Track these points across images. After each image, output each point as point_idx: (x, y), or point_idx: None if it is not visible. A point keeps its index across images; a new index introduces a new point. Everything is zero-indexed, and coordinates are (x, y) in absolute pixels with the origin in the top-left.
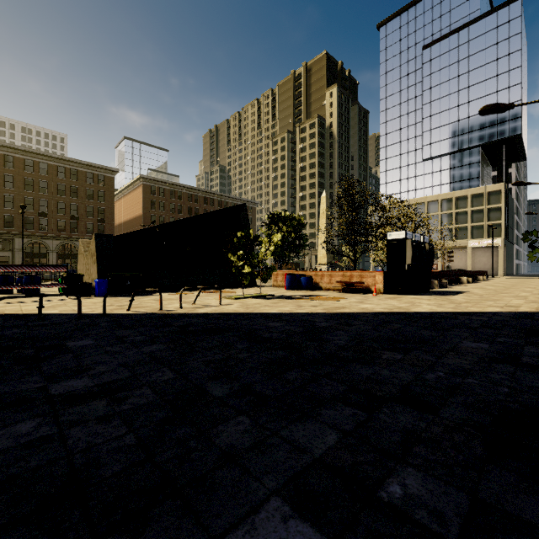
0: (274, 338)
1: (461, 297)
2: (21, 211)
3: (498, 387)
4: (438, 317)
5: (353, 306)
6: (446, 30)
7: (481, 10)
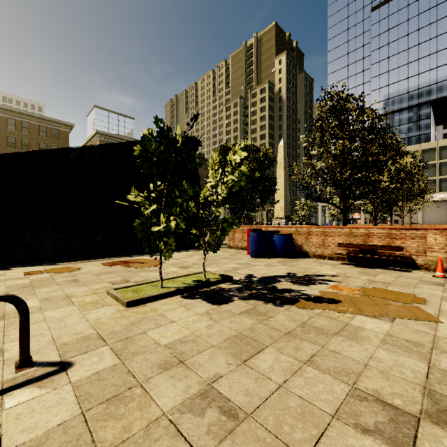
0: None
1: None
2: None
3: None
4: None
5: None
6: None
7: None
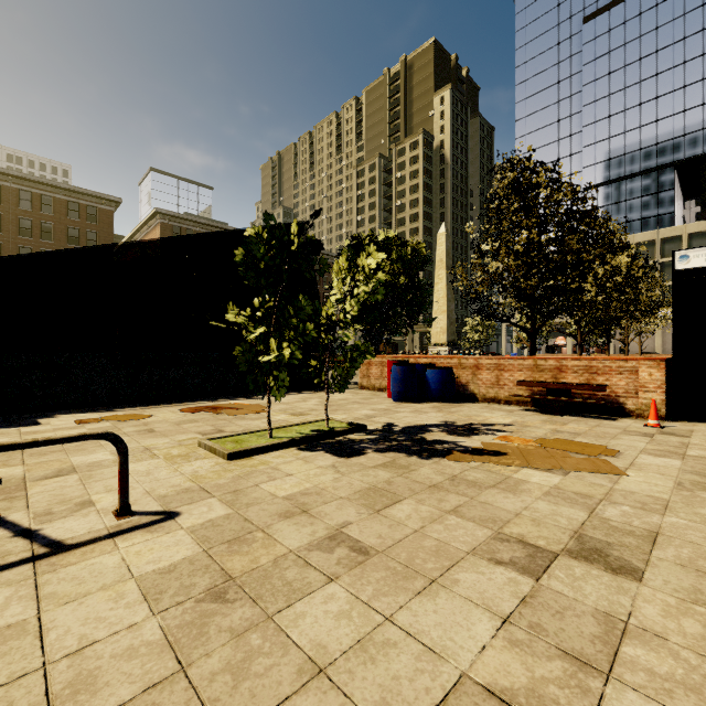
0: None
1: None
2: None
3: None
4: None
5: None
6: None
7: None
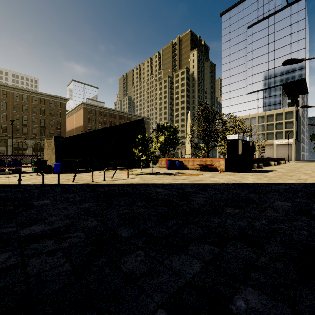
0: (160, 199)
1: (271, 174)
2: (11, 123)
3: (300, 231)
4: (258, 186)
5: (207, 179)
6: (261, 17)
7: (281, 5)
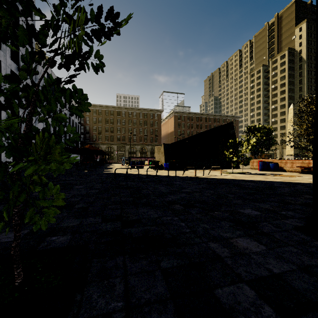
0: (250, 187)
1: None
2: (129, 135)
3: None
4: None
5: (303, 180)
6: None
7: None
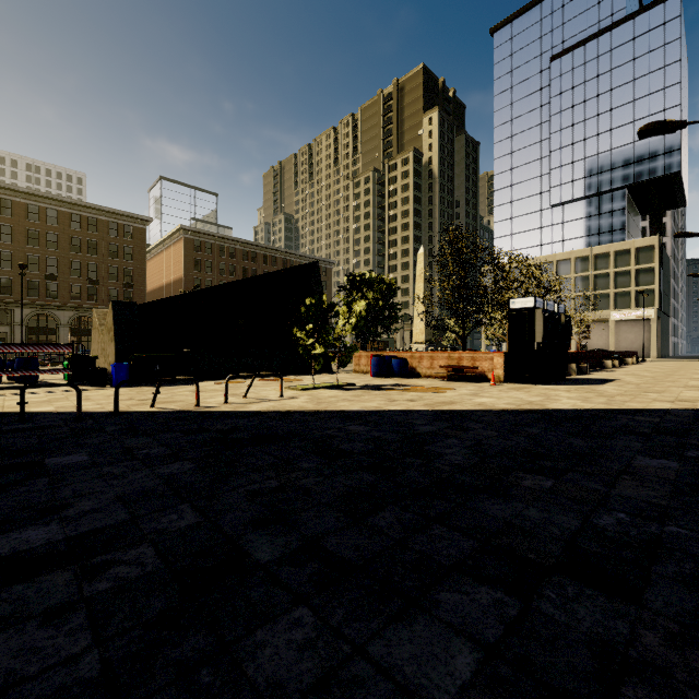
0: (356, 452)
1: (612, 388)
2: (20, 273)
3: None
4: (588, 418)
5: (465, 401)
6: (582, 36)
7: (627, 9)
